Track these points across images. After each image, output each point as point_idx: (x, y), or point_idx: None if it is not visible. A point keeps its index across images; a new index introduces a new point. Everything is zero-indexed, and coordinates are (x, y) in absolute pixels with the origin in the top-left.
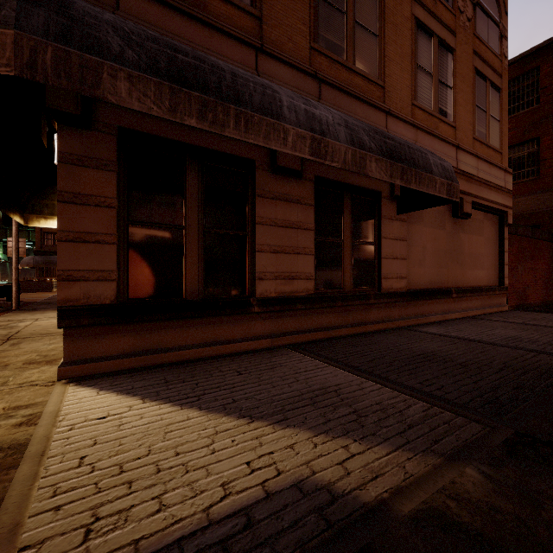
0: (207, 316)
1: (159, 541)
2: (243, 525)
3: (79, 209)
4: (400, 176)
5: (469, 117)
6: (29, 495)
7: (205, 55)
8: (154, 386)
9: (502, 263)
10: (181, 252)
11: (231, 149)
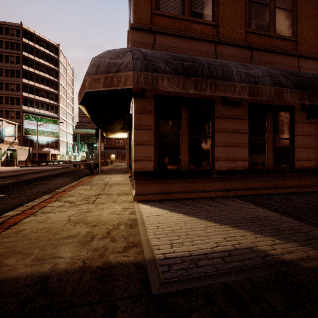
0: (191, 178)
1: (197, 252)
2: (228, 255)
3: (140, 131)
4: (308, 98)
5: None
6: (147, 233)
7: (194, 57)
8: (172, 207)
9: None
10: (179, 148)
11: (202, 96)
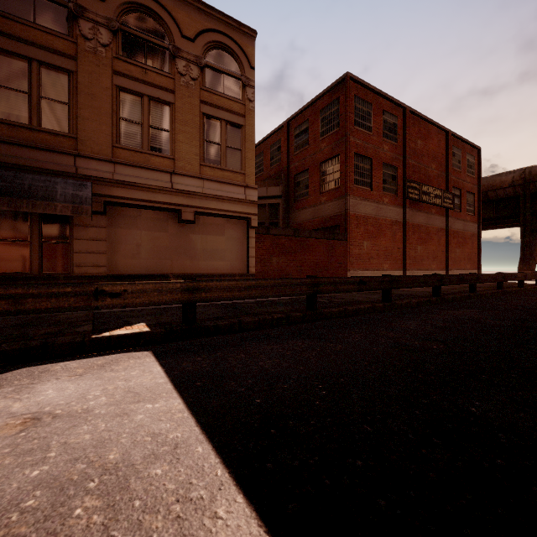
0: None
1: None
2: None
3: None
4: (7, 205)
5: (195, 150)
6: None
7: None
8: None
9: (248, 256)
10: None
11: None
